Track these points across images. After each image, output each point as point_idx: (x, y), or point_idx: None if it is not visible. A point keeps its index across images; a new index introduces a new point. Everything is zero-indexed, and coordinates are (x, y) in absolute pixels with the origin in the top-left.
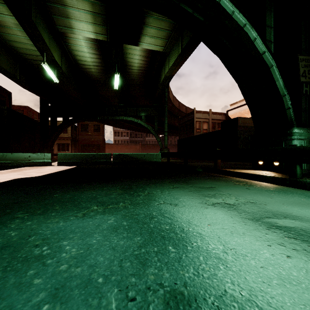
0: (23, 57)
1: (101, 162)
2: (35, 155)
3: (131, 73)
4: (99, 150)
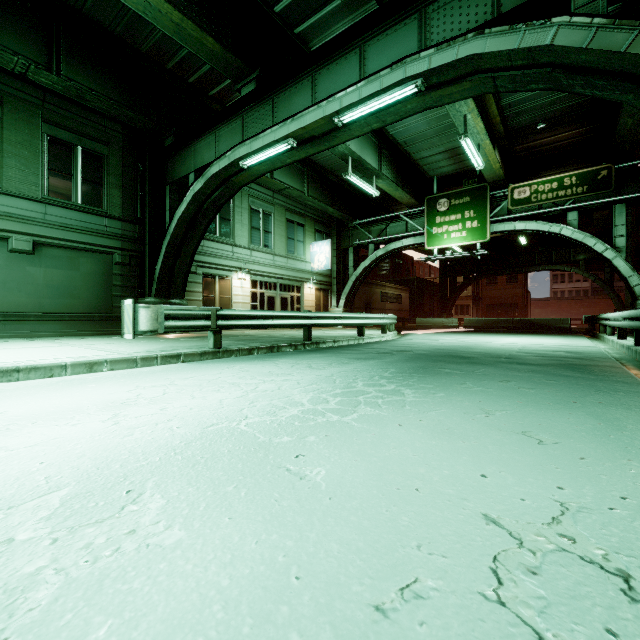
0: None
1: (501, 326)
2: (446, 320)
3: None
4: (516, 313)
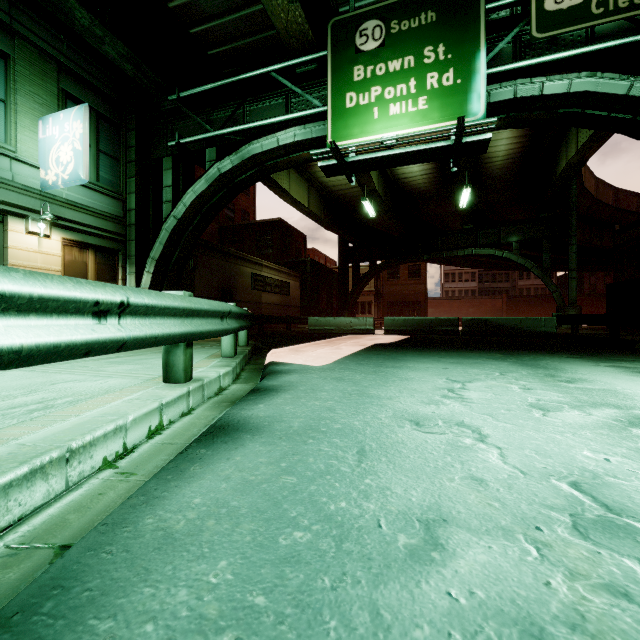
0: (329, 190)
1: (442, 330)
2: (357, 321)
3: (488, 169)
4: (418, 312)
